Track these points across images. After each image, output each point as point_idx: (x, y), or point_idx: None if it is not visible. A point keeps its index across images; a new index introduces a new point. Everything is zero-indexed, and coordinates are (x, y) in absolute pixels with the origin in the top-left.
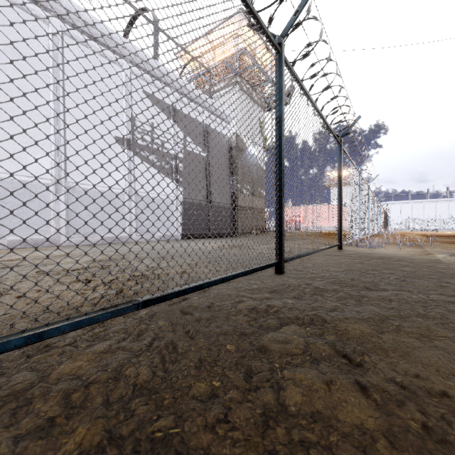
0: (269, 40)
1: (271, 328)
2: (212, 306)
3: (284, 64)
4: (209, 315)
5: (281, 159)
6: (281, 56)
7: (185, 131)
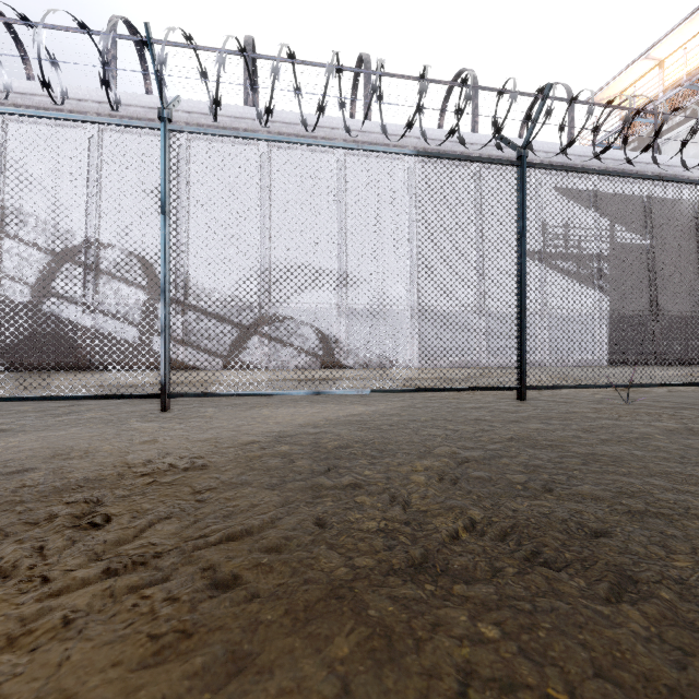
0: None
1: None
2: None
3: None
4: None
5: None
6: None
7: (611, 218)
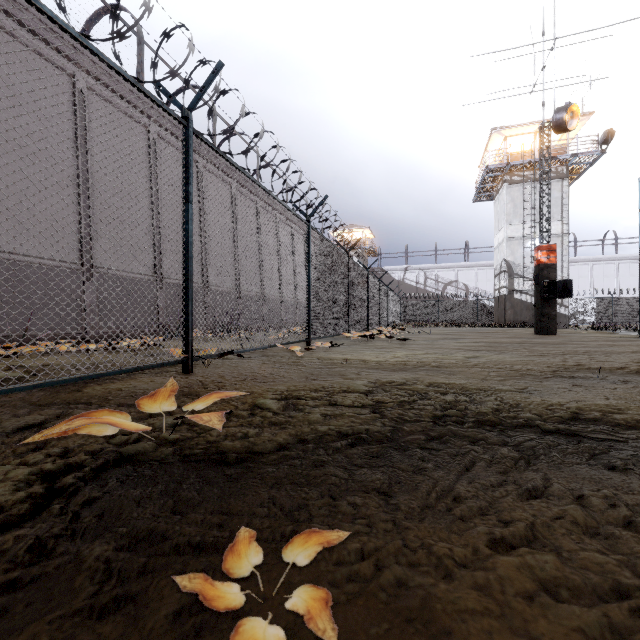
0: None
1: None
2: None
3: None
4: None
5: None
6: None
7: None
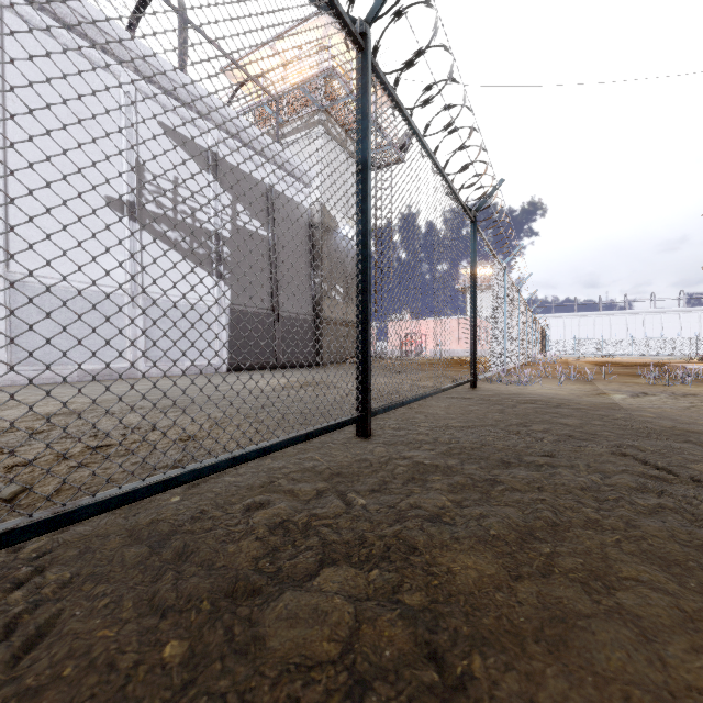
0: (342, 22)
1: (297, 577)
2: (200, 520)
3: (370, 71)
4: (178, 546)
5: (366, 236)
6: (365, 56)
7: (234, 195)
